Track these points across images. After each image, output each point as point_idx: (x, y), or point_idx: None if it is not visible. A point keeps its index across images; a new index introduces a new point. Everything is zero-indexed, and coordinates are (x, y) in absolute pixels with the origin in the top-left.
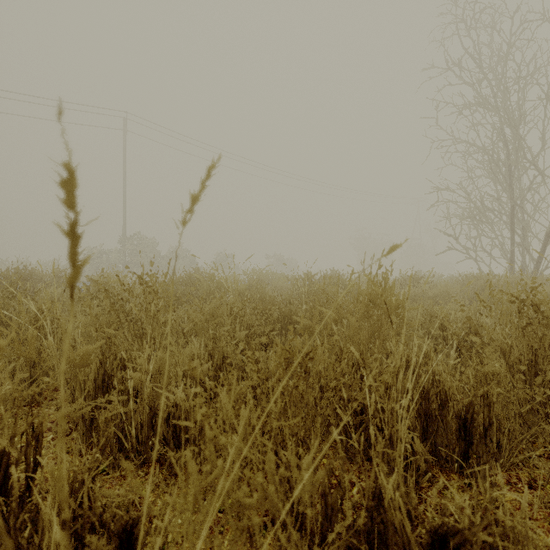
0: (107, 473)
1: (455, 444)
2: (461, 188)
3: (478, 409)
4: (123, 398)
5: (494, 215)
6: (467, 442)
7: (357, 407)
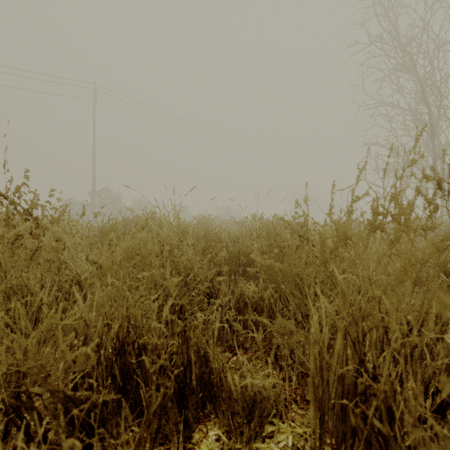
0: None
1: None
2: (389, 143)
3: None
4: None
5: (417, 168)
6: None
7: None
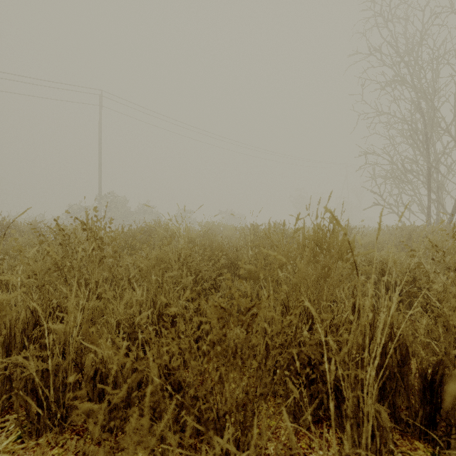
0: (23, 440)
1: (419, 407)
2: (385, 152)
3: (450, 370)
4: (44, 353)
5: (413, 175)
6: (433, 405)
7: (306, 363)
